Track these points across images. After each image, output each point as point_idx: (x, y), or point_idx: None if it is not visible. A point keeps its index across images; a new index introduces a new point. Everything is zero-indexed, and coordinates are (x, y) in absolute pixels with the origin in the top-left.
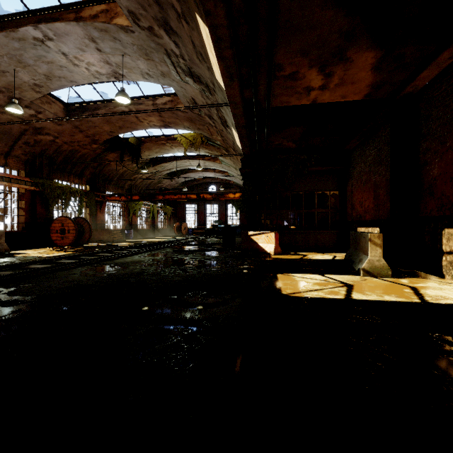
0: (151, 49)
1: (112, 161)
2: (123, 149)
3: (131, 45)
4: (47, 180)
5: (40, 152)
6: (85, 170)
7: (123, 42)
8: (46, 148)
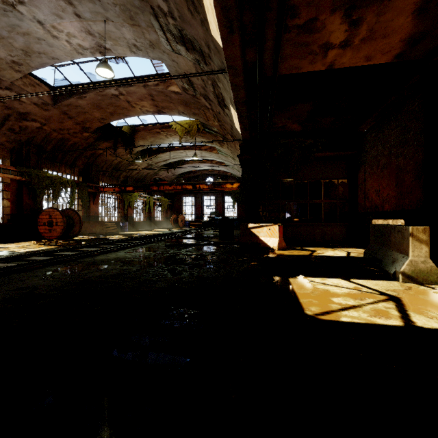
0: (136, 9)
1: (101, 149)
2: (116, 138)
3: (112, 6)
4: (34, 169)
5: (27, 140)
6: (78, 160)
7: (103, 3)
8: (33, 136)
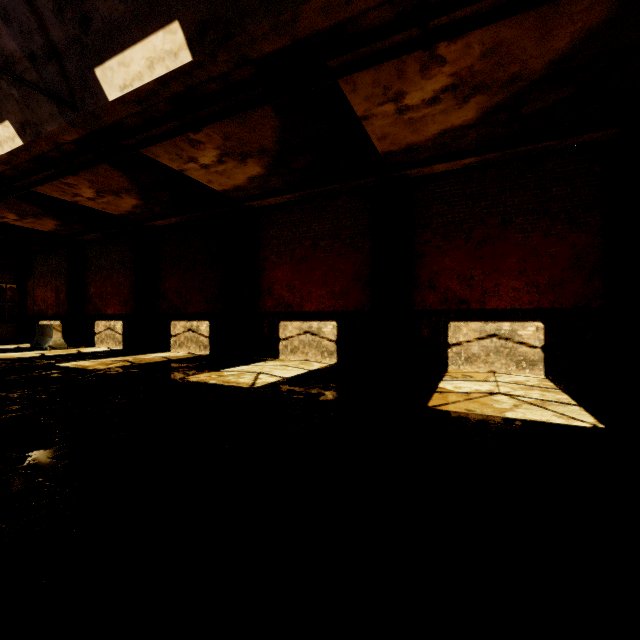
0: None
1: None
2: None
3: None
4: None
5: None
6: None
7: None
8: None
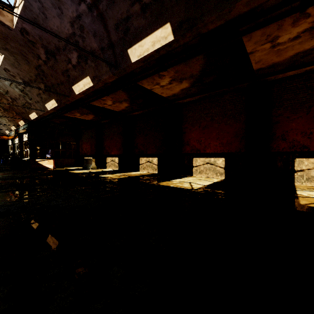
0: (2, 74)
1: None
2: None
3: None
4: None
5: None
6: None
7: None
8: None
